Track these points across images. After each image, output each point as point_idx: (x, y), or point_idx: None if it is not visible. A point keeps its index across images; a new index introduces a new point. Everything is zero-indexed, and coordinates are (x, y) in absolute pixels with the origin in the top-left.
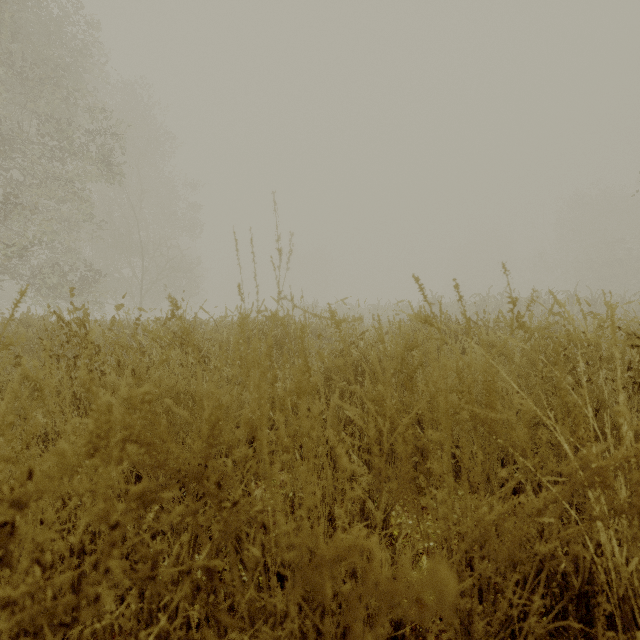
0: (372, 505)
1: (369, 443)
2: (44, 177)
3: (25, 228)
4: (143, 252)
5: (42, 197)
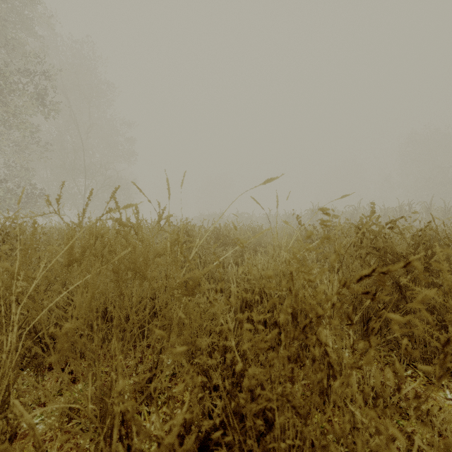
0: None
1: None
2: None
3: None
4: (85, 172)
5: None
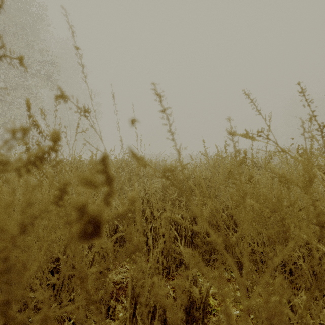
0: (196, 291)
1: (191, 235)
2: (16, 86)
3: (6, 112)
4: (70, 126)
5: (15, 96)
